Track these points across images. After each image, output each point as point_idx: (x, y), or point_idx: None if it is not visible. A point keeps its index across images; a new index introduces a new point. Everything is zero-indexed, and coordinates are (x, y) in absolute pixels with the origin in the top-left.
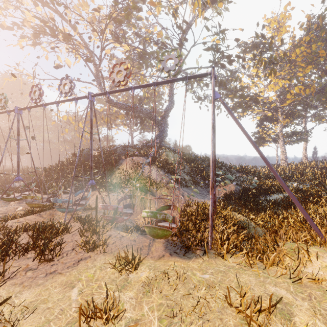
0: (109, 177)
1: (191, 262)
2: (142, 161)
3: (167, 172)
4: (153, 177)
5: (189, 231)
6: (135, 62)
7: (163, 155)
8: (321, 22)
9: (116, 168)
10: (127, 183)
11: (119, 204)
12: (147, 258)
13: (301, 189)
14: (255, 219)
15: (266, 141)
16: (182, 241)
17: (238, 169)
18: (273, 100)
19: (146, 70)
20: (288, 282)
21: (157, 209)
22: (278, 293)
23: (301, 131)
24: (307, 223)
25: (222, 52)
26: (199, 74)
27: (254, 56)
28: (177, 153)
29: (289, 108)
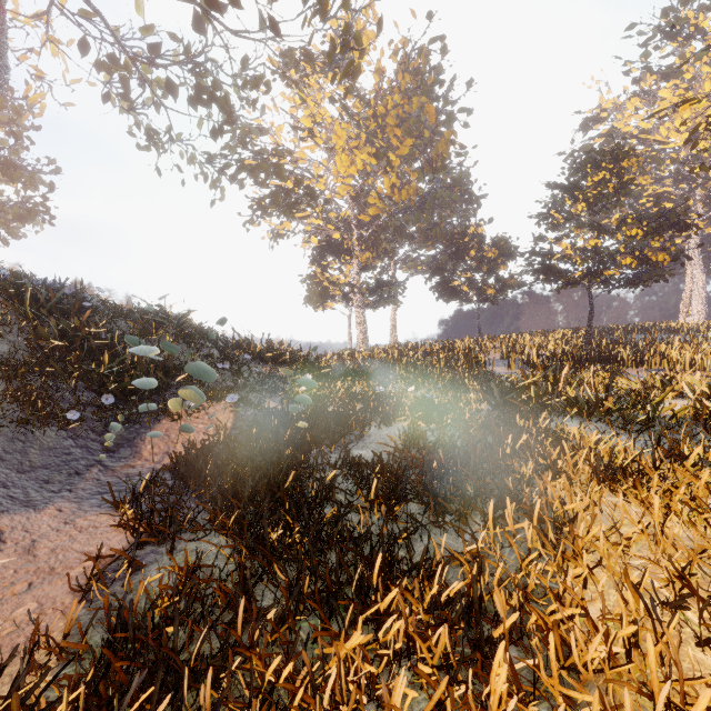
0: None
1: None
2: None
3: None
4: None
5: None
6: None
7: None
8: (425, 63)
9: None
10: None
11: None
12: None
13: (433, 401)
14: None
15: (331, 297)
16: None
17: (261, 351)
18: None
19: None
20: None
21: None
22: None
23: (390, 281)
24: None
25: None
26: None
27: None
28: None
29: (372, 231)
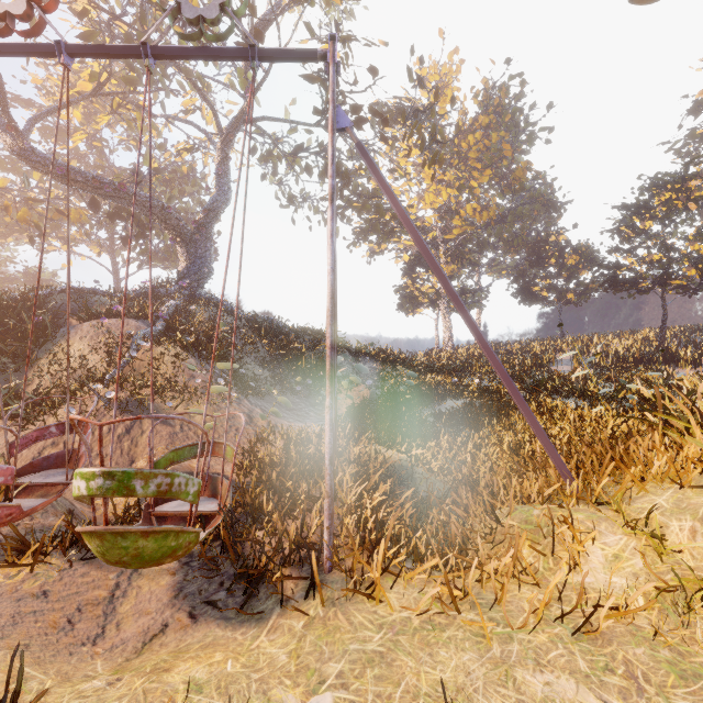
0: (12, 375)
1: (267, 635)
2: (136, 330)
3: (210, 360)
4: (165, 371)
5: (262, 515)
6: (116, 61)
7: (200, 316)
8: (504, 98)
9: (44, 349)
10: (78, 392)
11: (37, 457)
12: (86, 664)
13: (488, 388)
14: (425, 458)
15: (420, 305)
16: (237, 556)
17: (375, 354)
18: (430, 228)
19: (155, 99)
20: (563, 637)
21: (156, 461)
22: (559, 697)
23: (474, 289)
24: (526, 452)
25: (342, 96)
26: (293, 48)
27: (405, 120)
28: (238, 316)
29: (457, 245)
